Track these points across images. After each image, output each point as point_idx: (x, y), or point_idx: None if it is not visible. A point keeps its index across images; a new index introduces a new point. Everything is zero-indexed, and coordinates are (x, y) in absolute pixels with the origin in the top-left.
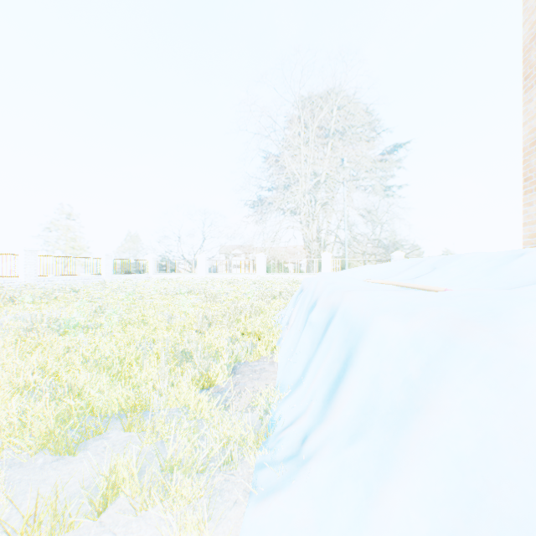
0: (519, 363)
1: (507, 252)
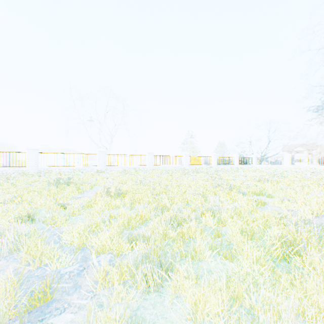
0: None
1: None
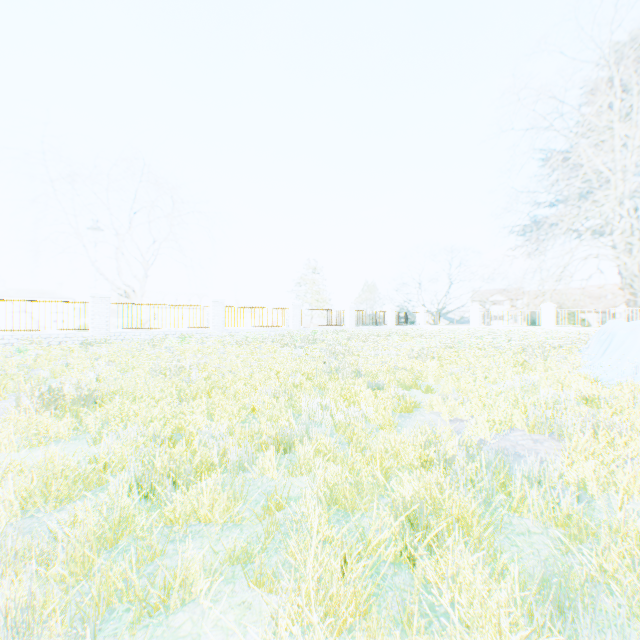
0: (636, 333)
1: None
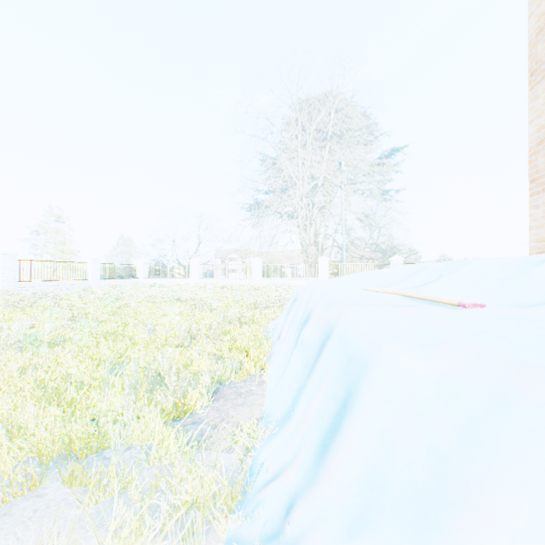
0: None
1: (524, 258)
